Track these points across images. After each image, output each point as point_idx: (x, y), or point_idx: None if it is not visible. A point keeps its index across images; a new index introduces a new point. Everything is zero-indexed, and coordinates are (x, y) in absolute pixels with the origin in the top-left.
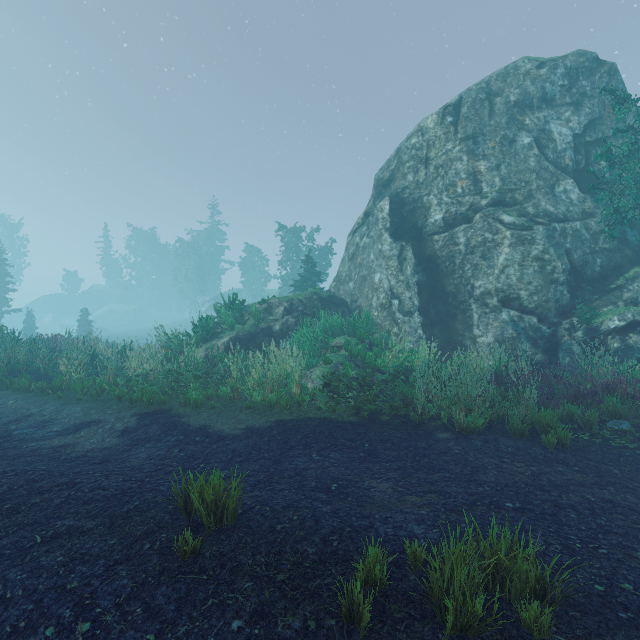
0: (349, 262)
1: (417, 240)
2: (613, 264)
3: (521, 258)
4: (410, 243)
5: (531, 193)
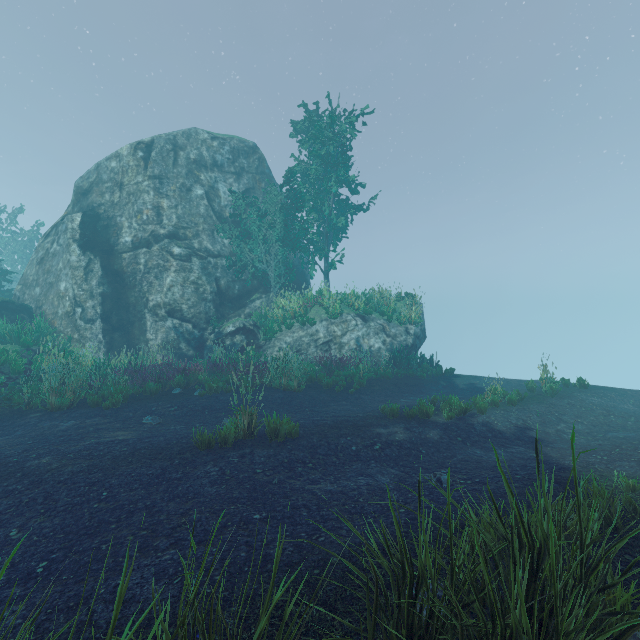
0: (38, 266)
1: (108, 255)
2: (246, 289)
3: (183, 281)
4: (99, 257)
5: (198, 233)
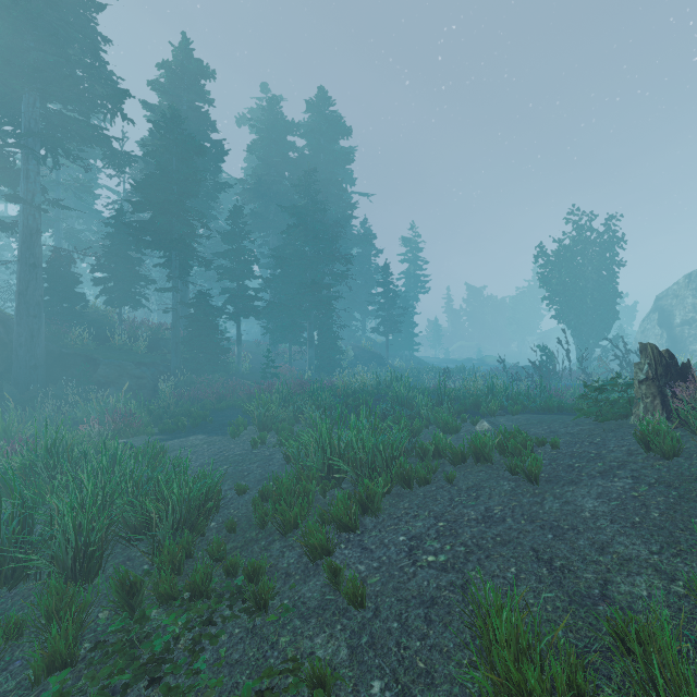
0: (640, 334)
1: (669, 328)
2: None
3: None
4: (665, 330)
5: None
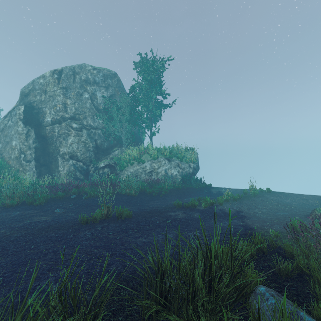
0: (0, 132)
1: (38, 127)
2: (110, 145)
3: (78, 141)
4: (33, 128)
5: (86, 117)
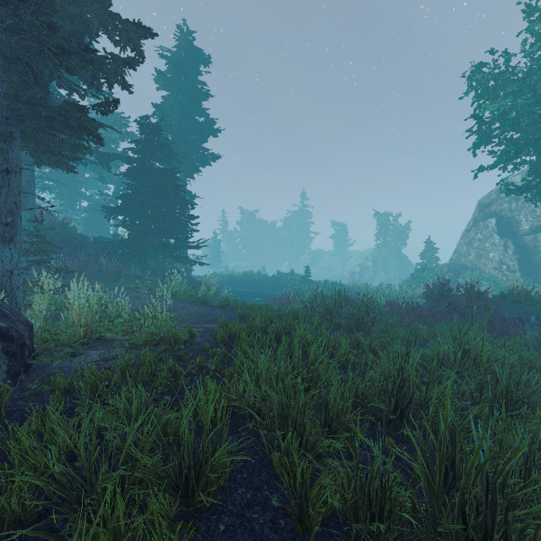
0: (466, 245)
1: (513, 237)
2: None
3: None
4: (510, 239)
5: None
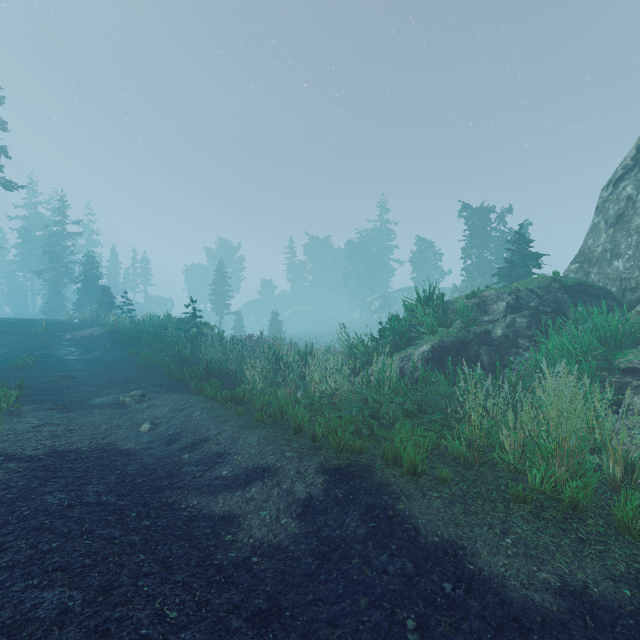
0: (609, 229)
1: None
2: None
3: None
4: None
5: None
